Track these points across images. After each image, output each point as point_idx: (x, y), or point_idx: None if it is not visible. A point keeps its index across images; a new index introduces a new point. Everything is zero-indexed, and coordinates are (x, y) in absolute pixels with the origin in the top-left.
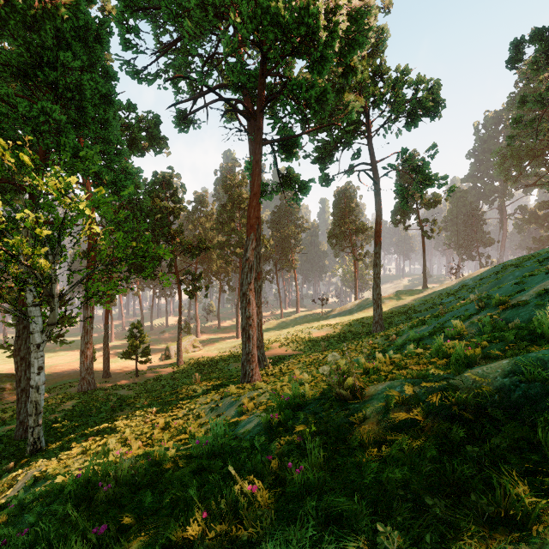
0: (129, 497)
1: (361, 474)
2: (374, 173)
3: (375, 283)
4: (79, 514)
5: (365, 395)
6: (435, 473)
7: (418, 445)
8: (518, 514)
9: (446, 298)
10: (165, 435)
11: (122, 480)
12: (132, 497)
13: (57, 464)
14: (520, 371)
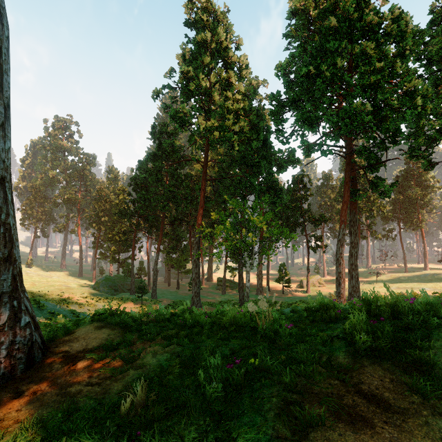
0: None
1: None
2: None
3: None
4: None
5: None
6: None
7: None
8: None
9: None
10: None
11: None
12: None
13: None
14: None
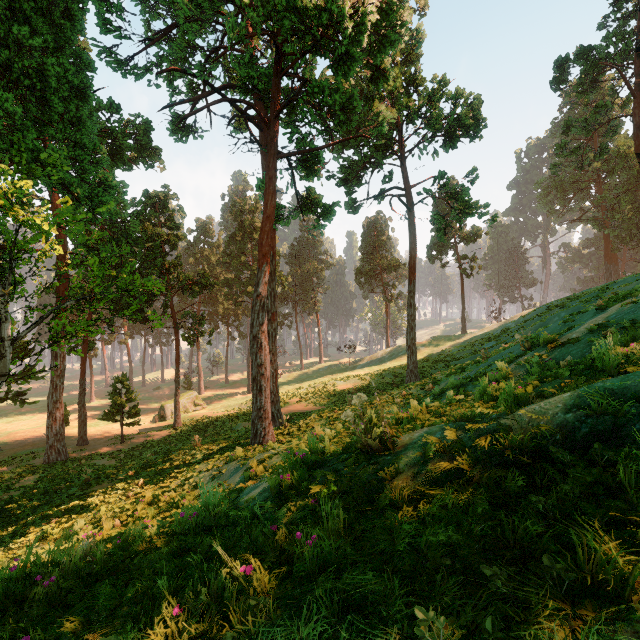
0: (79, 593)
1: (393, 542)
2: (408, 199)
3: (409, 326)
4: (2, 622)
5: (398, 446)
6: (490, 534)
7: (465, 501)
8: (610, 581)
9: (487, 343)
10: (150, 510)
11: (71, 571)
12: (84, 593)
13: (3, 555)
14: (585, 405)
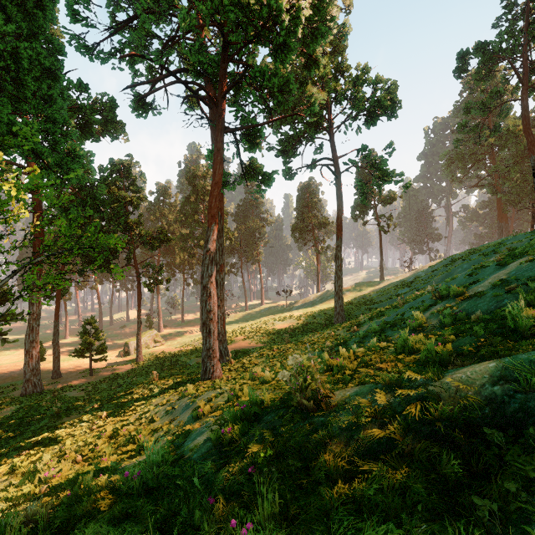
0: None
1: (329, 534)
2: (336, 168)
3: (336, 275)
4: None
5: (331, 405)
6: None
7: (400, 482)
8: None
9: (402, 289)
10: (107, 448)
11: None
12: None
13: None
14: (512, 378)
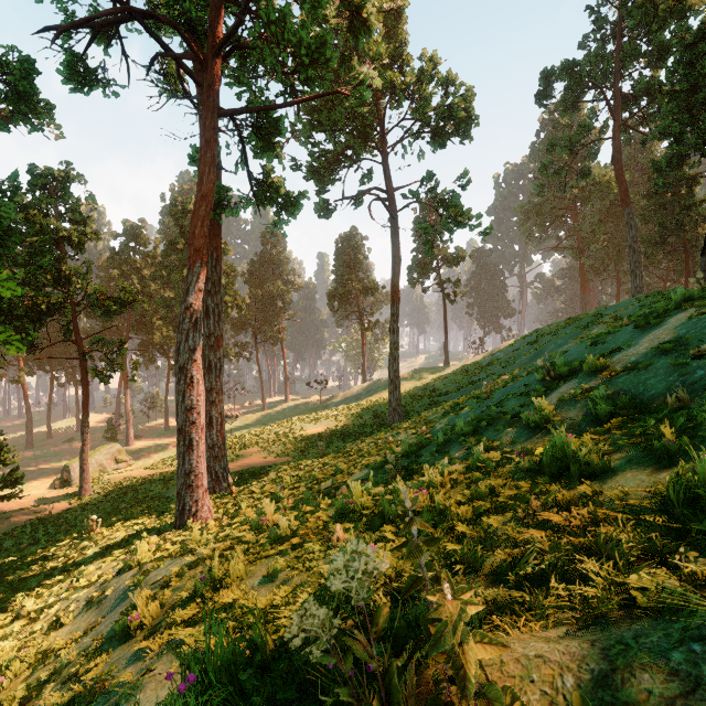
0: None
1: None
2: (391, 204)
3: (391, 356)
4: None
5: None
6: None
7: None
8: None
9: (476, 375)
10: None
11: None
12: None
13: None
14: None
